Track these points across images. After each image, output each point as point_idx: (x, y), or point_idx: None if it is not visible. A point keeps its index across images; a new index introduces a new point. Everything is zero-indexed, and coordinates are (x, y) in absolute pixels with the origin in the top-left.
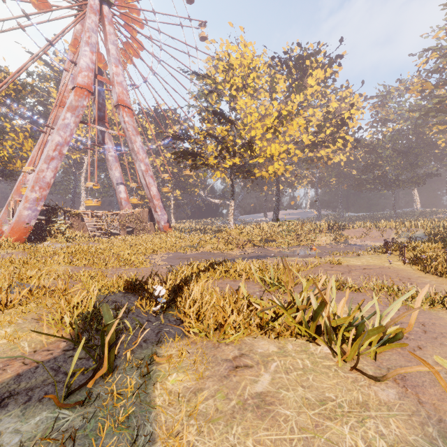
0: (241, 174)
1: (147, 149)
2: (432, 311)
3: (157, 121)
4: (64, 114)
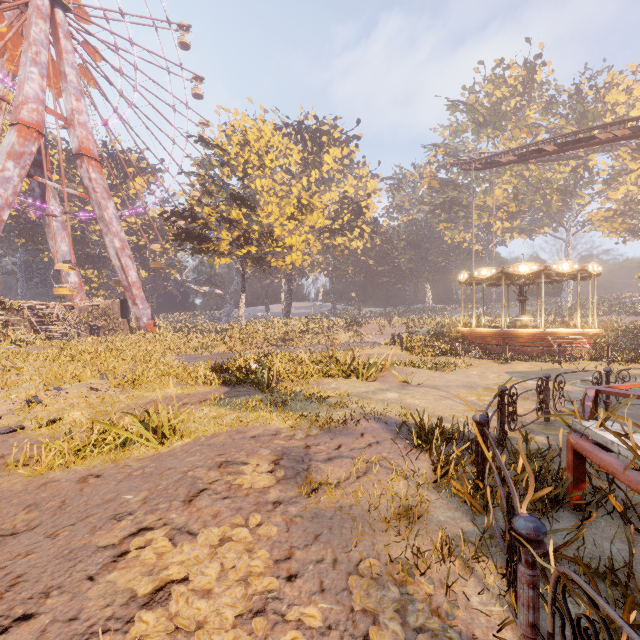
0: (251, 261)
1: None
2: (404, 368)
3: (111, 167)
4: (3, 163)
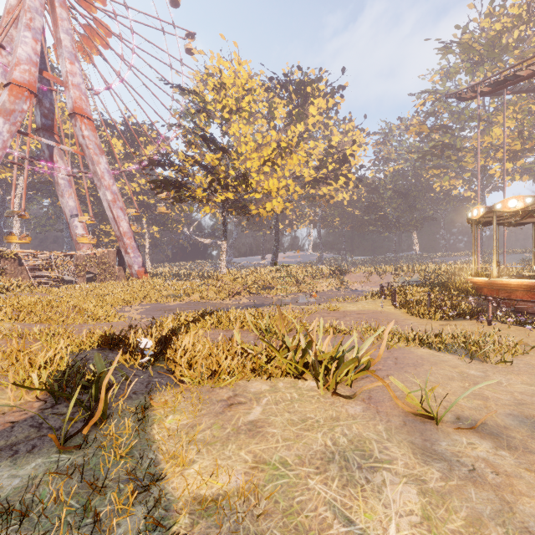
0: (235, 210)
1: (114, 173)
2: (406, 348)
3: (127, 137)
4: None
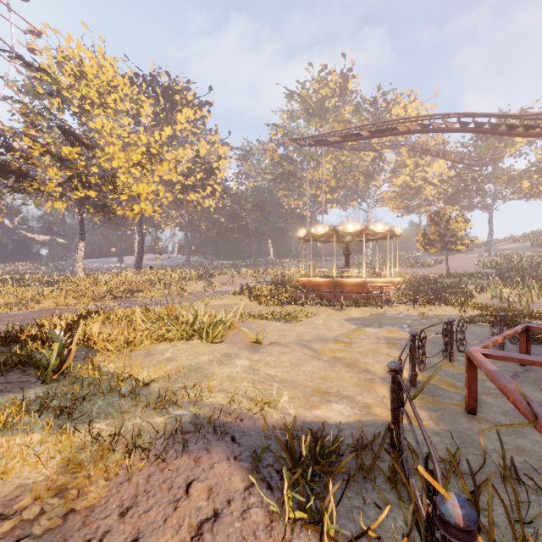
0: (94, 208)
1: None
2: (254, 321)
3: None
4: None
